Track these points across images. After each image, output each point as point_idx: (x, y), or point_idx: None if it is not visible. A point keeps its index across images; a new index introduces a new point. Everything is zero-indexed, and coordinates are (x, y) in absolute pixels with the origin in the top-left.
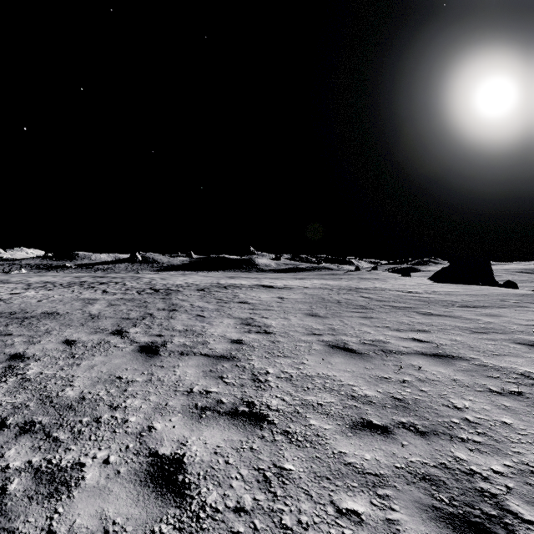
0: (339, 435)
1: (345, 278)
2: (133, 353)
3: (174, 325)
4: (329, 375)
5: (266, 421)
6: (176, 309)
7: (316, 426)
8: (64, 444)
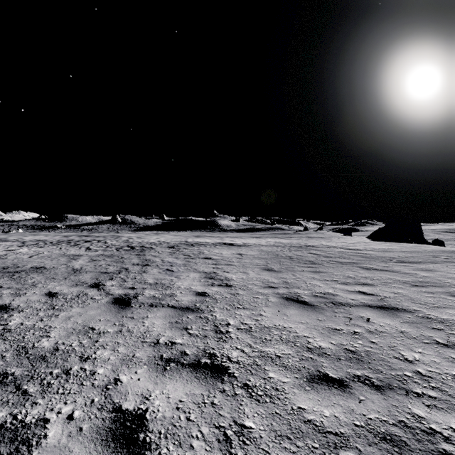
0: (297, 389)
1: (295, 237)
2: (107, 304)
3: (146, 279)
4: (285, 326)
5: (227, 374)
6: (148, 264)
7: (275, 379)
8: (32, 397)
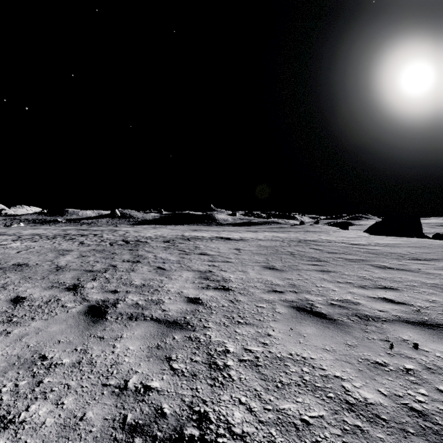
0: None
1: (292, 231)
2: (77, 316)
3: (133, 279)
4: (305, 356)
5: None
6: (139, 261)
7: None
8: None
